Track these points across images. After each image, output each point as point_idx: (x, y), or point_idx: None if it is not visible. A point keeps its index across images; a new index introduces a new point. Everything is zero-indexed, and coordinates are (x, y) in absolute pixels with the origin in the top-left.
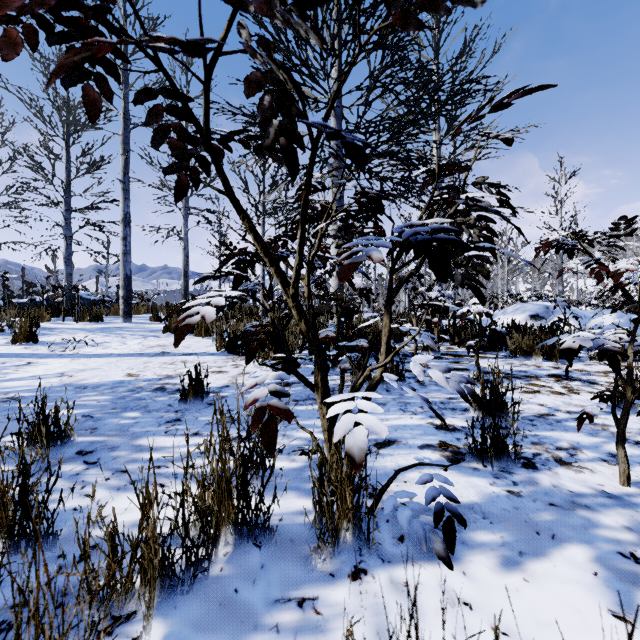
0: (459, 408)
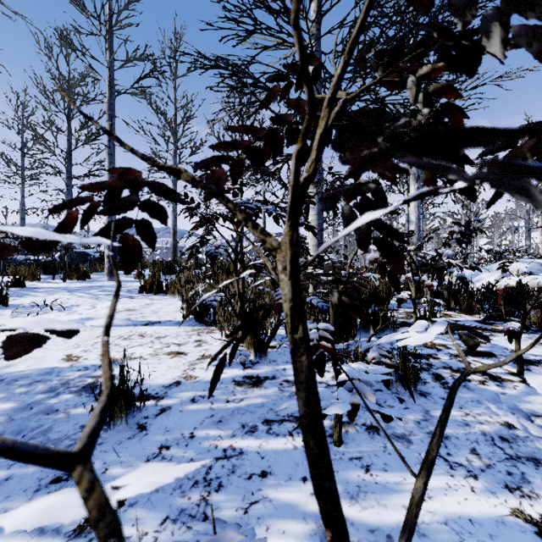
0: None
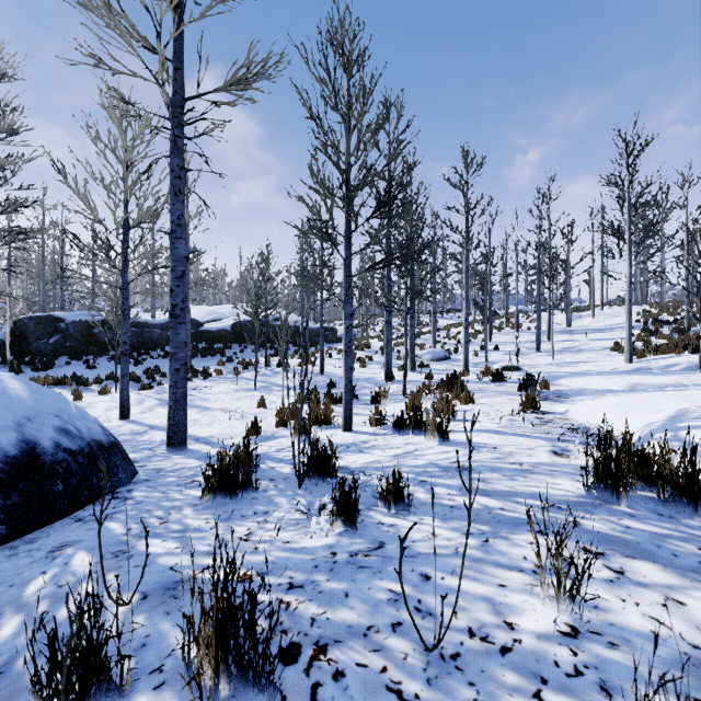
0: None
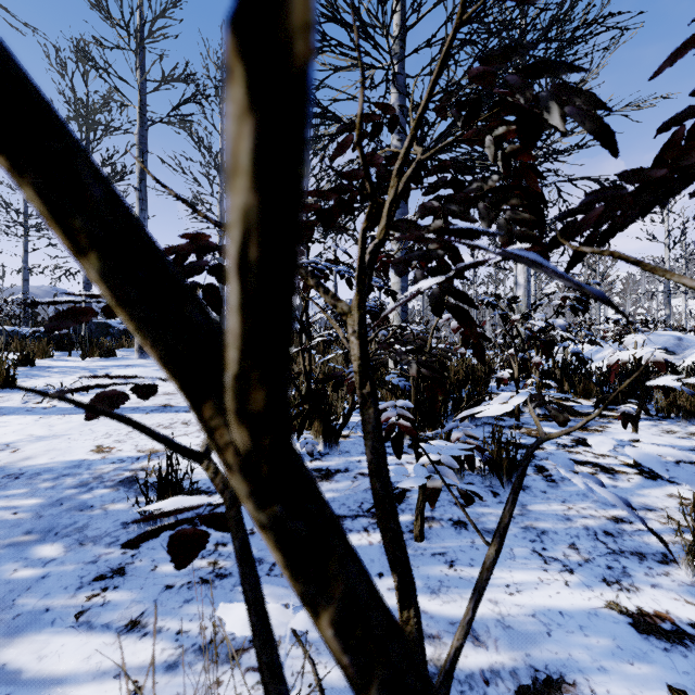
0: (650, 552)
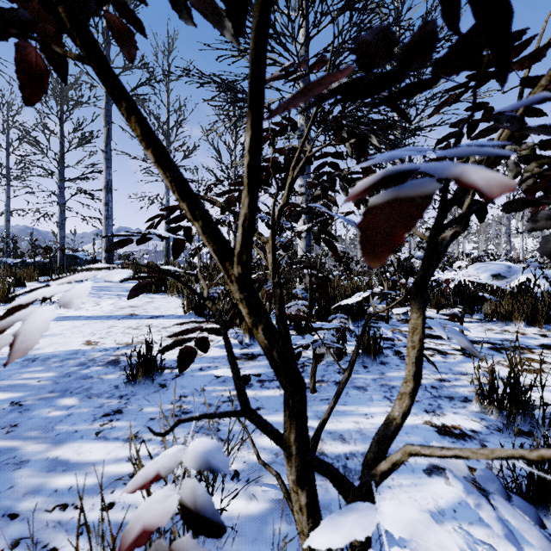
0: (457, 396)
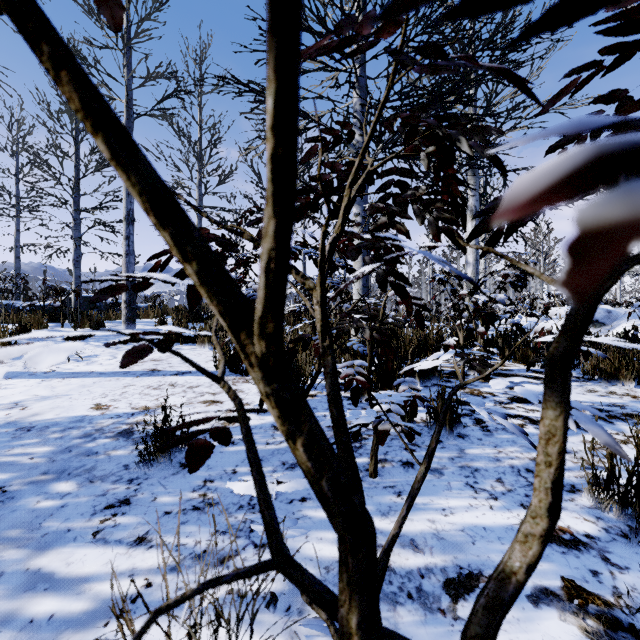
0: None
